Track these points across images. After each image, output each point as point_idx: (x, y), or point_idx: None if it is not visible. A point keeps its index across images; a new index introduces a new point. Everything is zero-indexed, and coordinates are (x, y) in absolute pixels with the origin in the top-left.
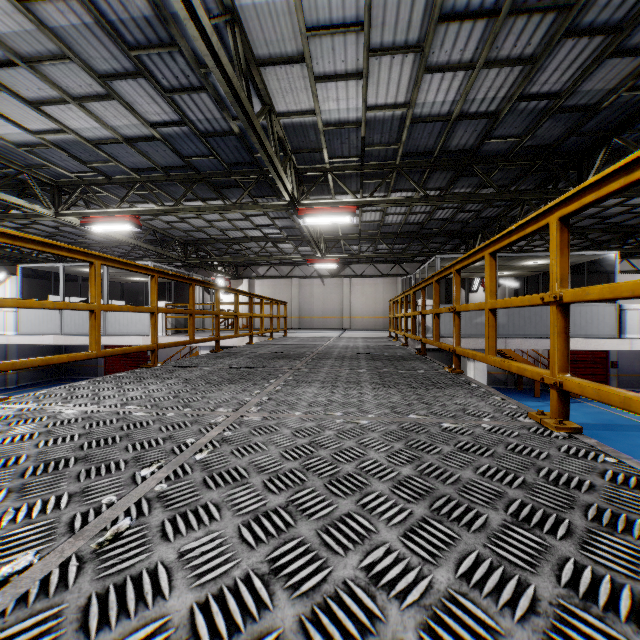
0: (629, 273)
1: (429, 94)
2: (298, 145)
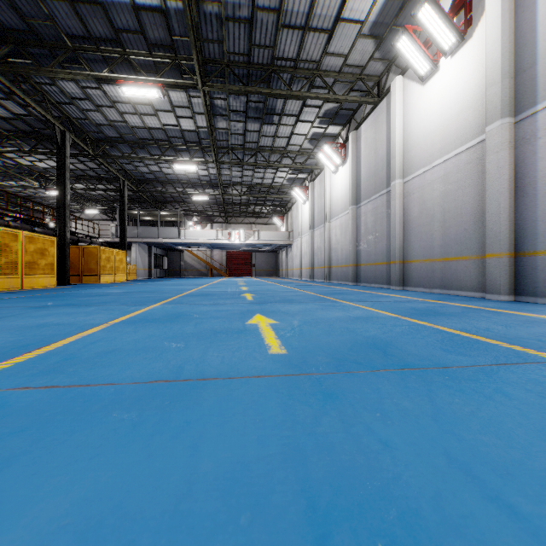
0: (260, 224)
1: None
2: (40, 171)
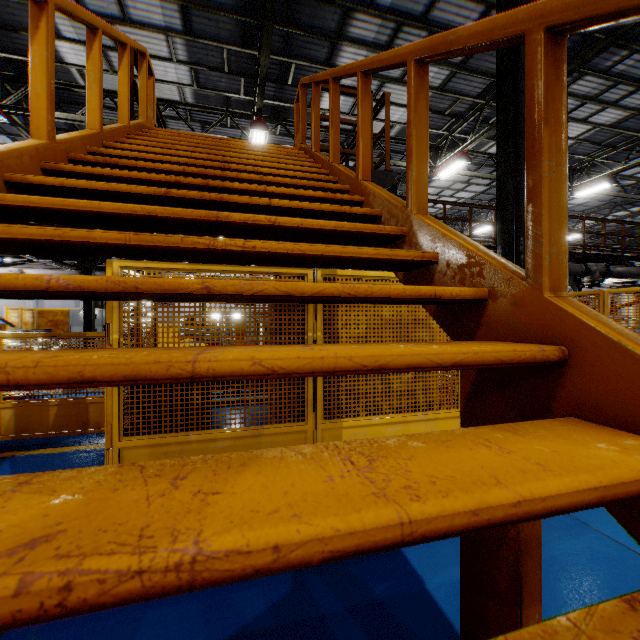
0: None
1: None
2: None
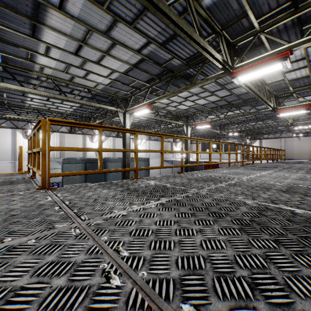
0: None
1: None
2: None
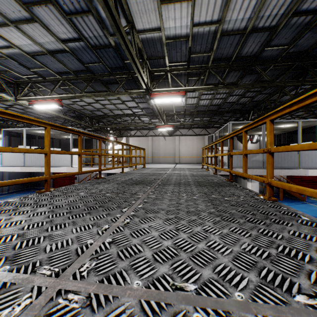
0: None
1: (234, 13)
2: (150, 54)
